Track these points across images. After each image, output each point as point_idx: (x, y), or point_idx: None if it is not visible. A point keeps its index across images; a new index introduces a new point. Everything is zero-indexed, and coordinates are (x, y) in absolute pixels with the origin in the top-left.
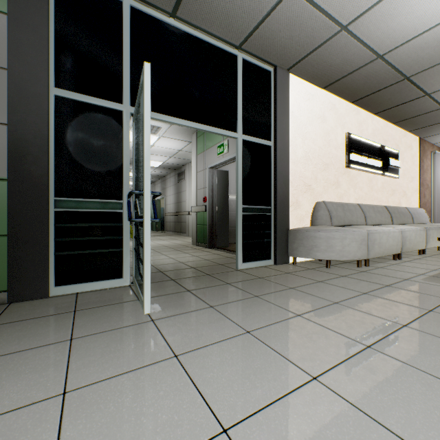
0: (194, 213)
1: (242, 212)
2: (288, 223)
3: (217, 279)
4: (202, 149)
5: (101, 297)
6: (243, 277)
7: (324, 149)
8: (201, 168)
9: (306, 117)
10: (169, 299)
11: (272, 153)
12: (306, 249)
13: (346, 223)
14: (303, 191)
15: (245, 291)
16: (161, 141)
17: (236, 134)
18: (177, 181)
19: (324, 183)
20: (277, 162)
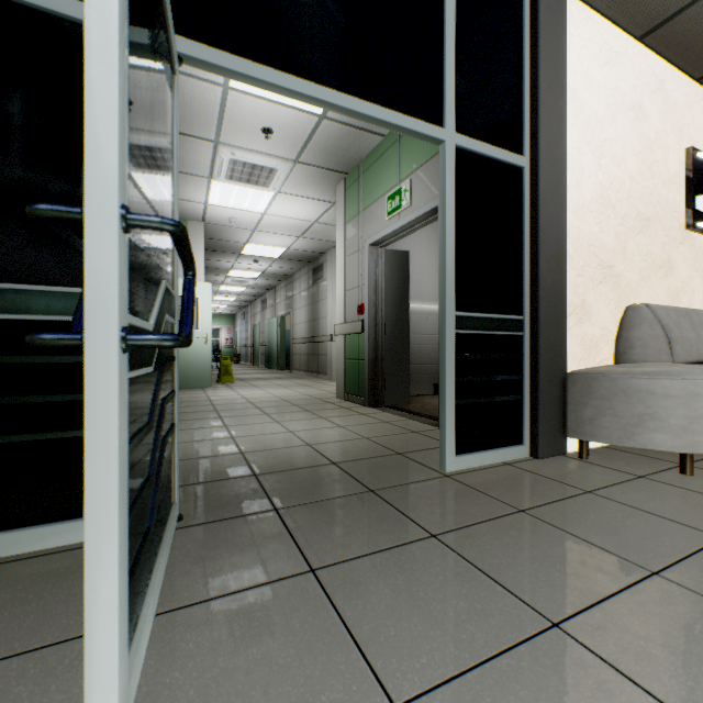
0: (340, 337)
1: (455, 327)
2: (564, 357)
3: (398, 512)
4: (355, 210)
5: (27, 595)
6: (470, 506)
7: (642, 183)
8: (354, 248)
9: (604, 103)
10: (238, 625)
11: (526, 186)
12: (622, 422)
13: (702, 357)
14: (596, 280)
15: (498, 583)
16: (280, 202)
17: (442, 131)
18: (312, 282)
19: (640, 263)
20: (539, 206)
